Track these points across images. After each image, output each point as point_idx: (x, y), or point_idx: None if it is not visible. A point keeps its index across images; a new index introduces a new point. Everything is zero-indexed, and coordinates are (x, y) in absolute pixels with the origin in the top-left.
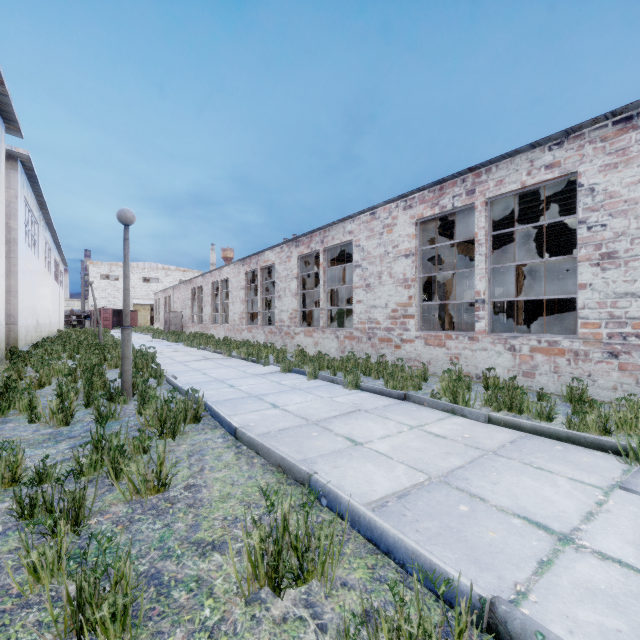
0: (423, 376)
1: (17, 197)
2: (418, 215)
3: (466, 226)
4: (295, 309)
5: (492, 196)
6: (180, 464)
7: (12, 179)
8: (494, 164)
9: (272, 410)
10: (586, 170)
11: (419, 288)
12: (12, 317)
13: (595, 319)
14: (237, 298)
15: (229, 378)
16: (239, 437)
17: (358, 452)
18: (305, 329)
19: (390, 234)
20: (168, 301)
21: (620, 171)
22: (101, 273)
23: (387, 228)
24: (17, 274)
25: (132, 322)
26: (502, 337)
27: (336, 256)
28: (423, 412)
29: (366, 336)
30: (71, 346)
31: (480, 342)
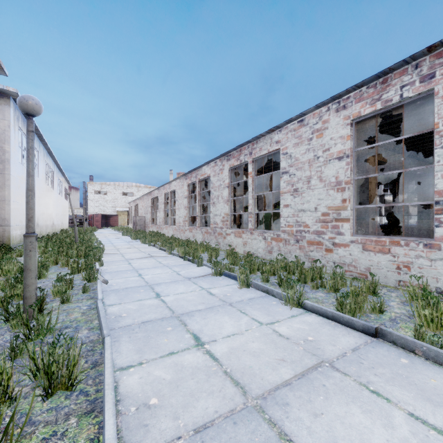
0: (372, 289)
1: (9, 126)
2: (354, 114)
3: (395, 130)
4: (226, 213)
5: None
6: None
7: (6, 112)
8: None
9: (193, 353)
10: None
11: (354, 191)
12: (6, 220)
13: None
14: (181, 205)
15: (160, 282)
16: None
17: None
18: (235, 230)
19: (320, 138)
20: (136, 208)
21: None
22: (95, 190)
23: (317, 133)
24: (9, 187)
25: (115, 223)
26: None
27: (261, 169)
28: (429, 375)
29: (294, 238)
30: (51, 243)
31: (442, 250)
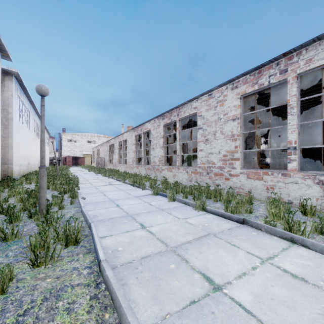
0: (249, 201)
1: (12, 95)
2: (242, 92)
3: (271, 101)
4: (162, 155)
5: (302, 71)
6: (25, 317)
7: (9, 85)
8: (304, 48)
9: (140, 231)
10: None
11: (242, 140)
12: (9, 160)
13: None
14: (131, 150)
15: (118, 199)
16: (101, 271)
17: (220, 307)
18: (168, 167)
19: (222, 106)
20: (98, 152)
21: None
22: (67, 138)
23: (220, 103)
24: (12, 137)
25: (82, 163)
26: (311, 174)
27: (186, 125)
28: (264, 238)
29: (205, 172)
30: None
31: (292, 177)
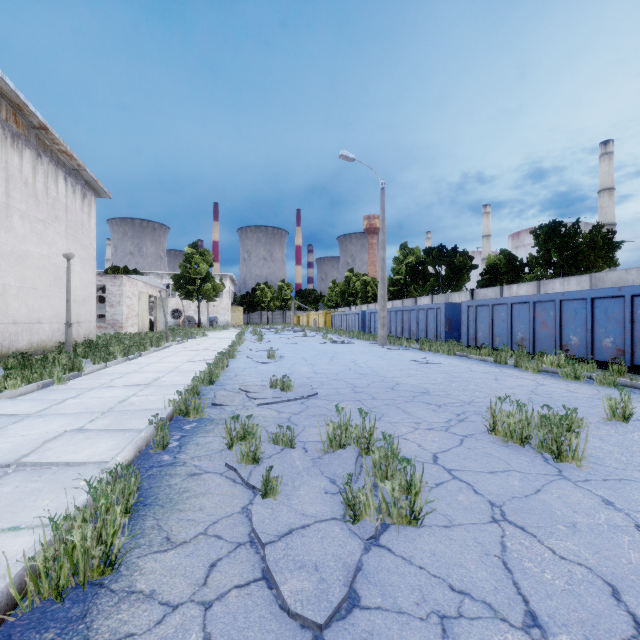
0: None
1: None
2: None
3: None
4: None
5: None
6: None
7: None
8: None
9: None
10: (108, 285)
11: None
12: None
13: (110, 319)
14: None
15: None
16: None
17: None
18: None
19: None
20: None
21: (114, 287)
22: None
23: None
24: None
25: None
26: None
27: None
28: None
29: None
30: None
31: None
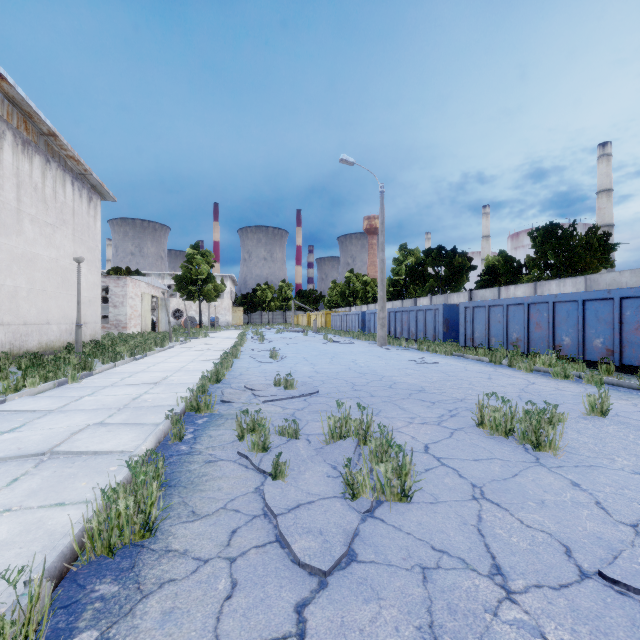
0: None
1: None
2: None
3: None
4: None
5: None
6: None
7: None
8: None
9: None
10: (111, 286)
11: None
12: None
13: (113, 320)
14: None
15: None
16: None
17: None
18: None
19: None
20: None
21: (118, 288)
22: None
23: None
24: None
25: None
26: None
27: None
28: None
29: None
30: None
31: None
